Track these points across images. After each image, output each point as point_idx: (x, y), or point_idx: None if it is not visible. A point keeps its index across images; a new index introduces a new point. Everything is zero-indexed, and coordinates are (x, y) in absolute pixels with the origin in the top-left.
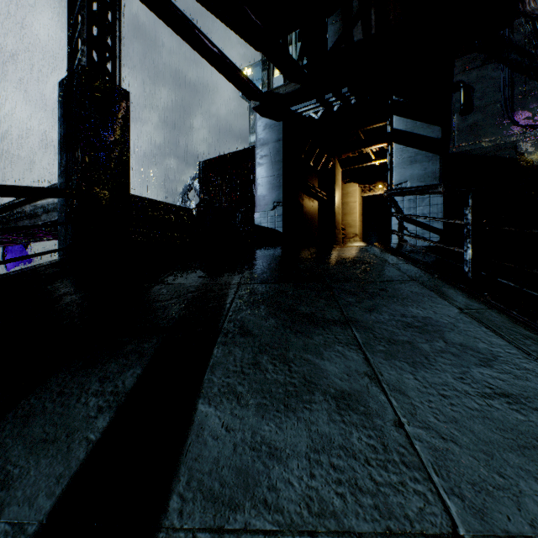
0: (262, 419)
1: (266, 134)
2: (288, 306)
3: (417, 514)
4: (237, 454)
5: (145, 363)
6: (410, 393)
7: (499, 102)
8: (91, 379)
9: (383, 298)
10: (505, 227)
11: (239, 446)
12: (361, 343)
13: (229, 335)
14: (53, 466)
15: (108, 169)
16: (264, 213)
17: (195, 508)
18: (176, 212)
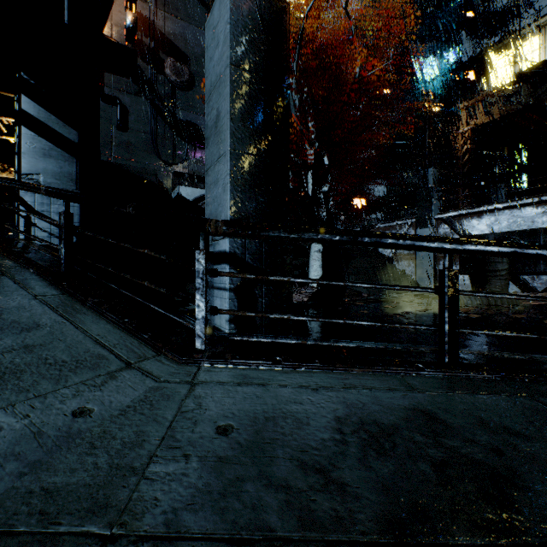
0: None
1: None
2: None
3: None
4: None
5: None
6: None
7: (148, 134)
8: None
9: None
10: (88, 232)
11: None
12: None
13: None
14: None
15: None
16: None
17: None
18: None
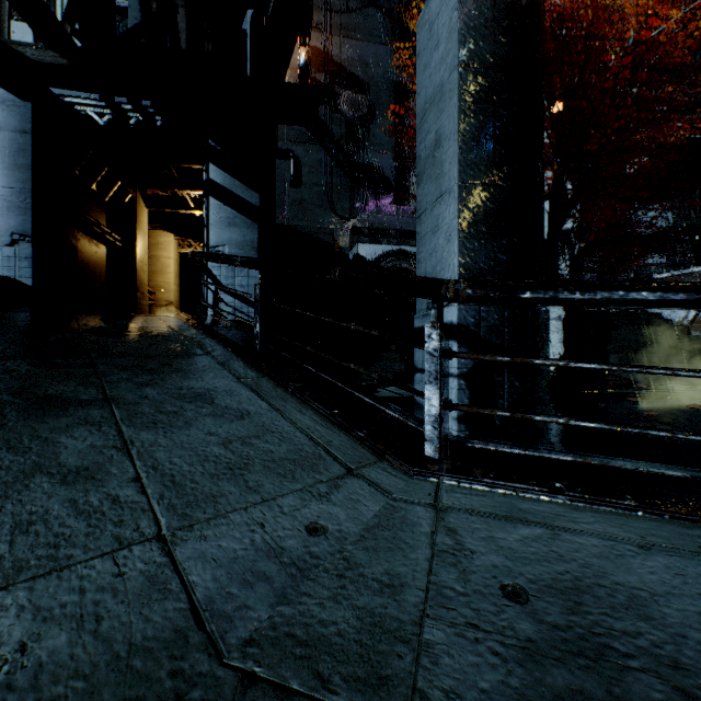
0: None
1: None
2: (16, 389)
3: (129, 536)
4: None
5: None
6: (159, 453)
7: (323, 187)
8: None
9: (164, 373)
10: (283, 305)
11: None
12: (120, 419)
13: None
14: None
15: None
16: None
17: None
18: None
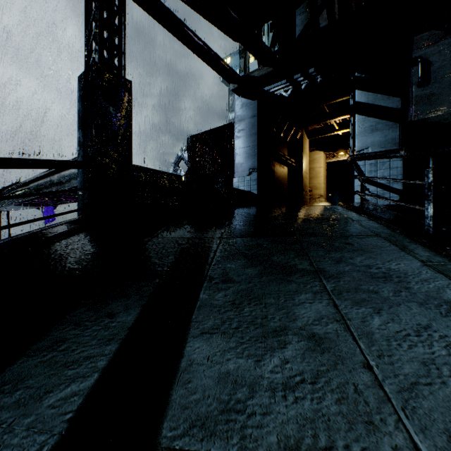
0: (242, 356)
1: (243, 112)
2: (263, 257)
3: None
4: (221, 385)
5: (144, 303)
6: (378, 338)
7: None
8: (101, 315)
9: (349, 251)
10: None
11: (222, 379)
12: (330, 291)
13: (212, 281)
14: (71, 387)
15: (116, 144)
16: (241, 178)
17: (185, 432)
18: (169, 178)
